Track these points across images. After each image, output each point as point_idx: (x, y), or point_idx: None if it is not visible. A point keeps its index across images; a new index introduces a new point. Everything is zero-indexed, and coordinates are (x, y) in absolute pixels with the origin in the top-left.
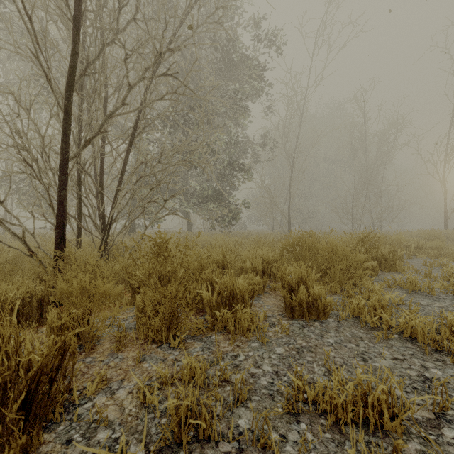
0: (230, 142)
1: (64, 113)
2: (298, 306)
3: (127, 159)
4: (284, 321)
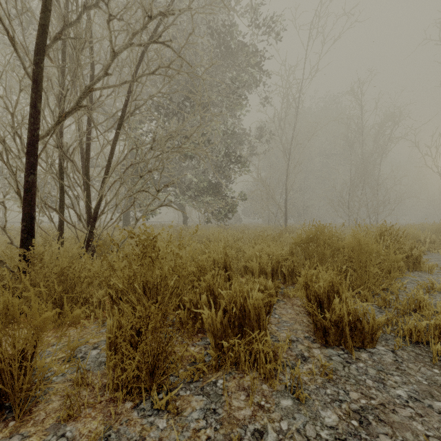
0: (227, 134)
1: (32, 82)
2: (334, 327)
3: (115, 144)
4: (316, 351)
